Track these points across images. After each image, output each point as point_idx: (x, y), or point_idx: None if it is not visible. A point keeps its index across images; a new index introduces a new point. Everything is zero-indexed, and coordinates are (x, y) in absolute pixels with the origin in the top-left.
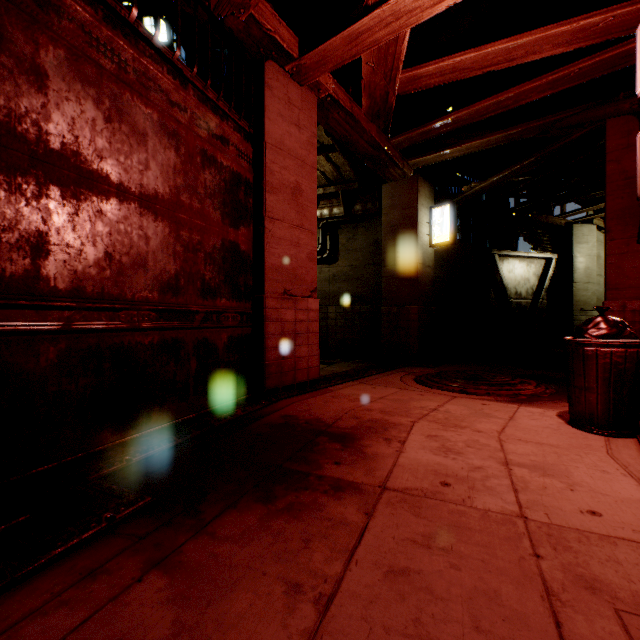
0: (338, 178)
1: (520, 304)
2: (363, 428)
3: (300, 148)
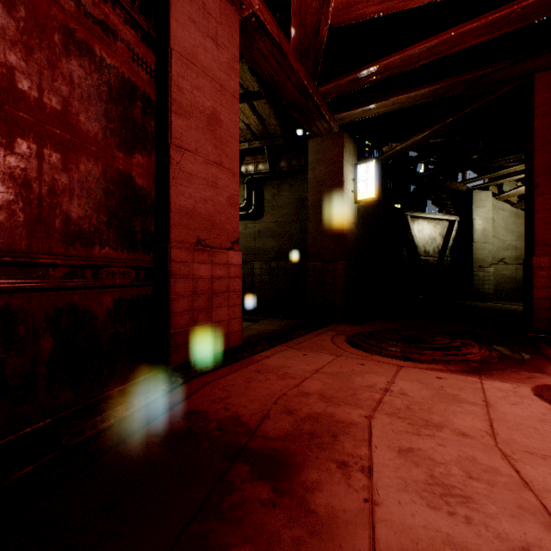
0: (263, 133)
1: (428, 261)
2: (302, 437)
3: (218, 69)
